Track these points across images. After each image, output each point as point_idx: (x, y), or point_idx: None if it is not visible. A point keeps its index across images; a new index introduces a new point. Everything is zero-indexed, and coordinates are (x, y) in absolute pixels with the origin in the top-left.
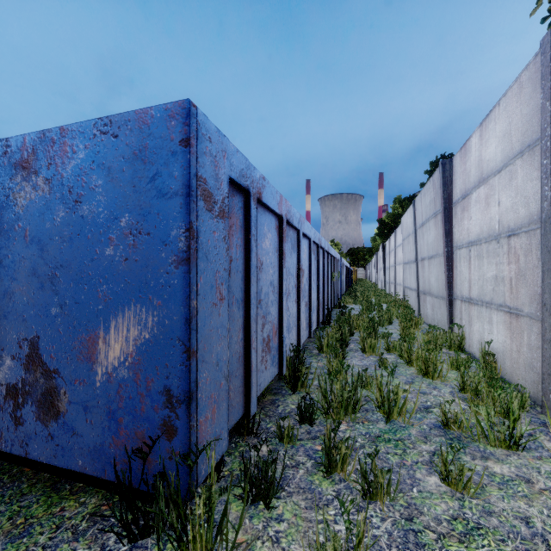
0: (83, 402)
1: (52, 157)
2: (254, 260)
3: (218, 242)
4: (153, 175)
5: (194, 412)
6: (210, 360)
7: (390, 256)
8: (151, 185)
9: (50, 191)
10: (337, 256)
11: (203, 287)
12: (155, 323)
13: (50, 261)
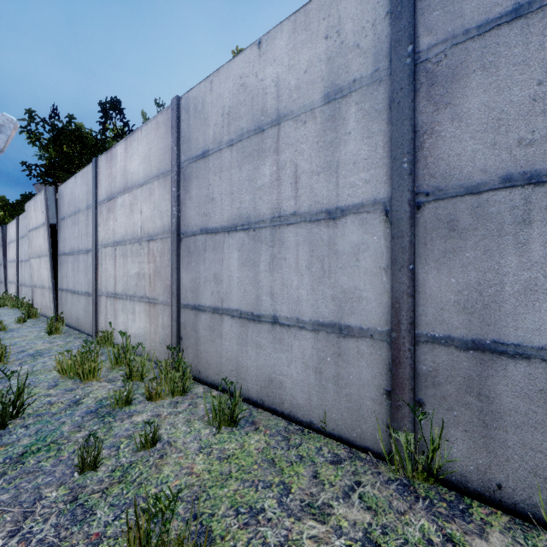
0: None
1: None
2: None
3: None
4: None
5: None
6: None
7: None
8: None
9: None
10: None
11: None
12: None
13: None
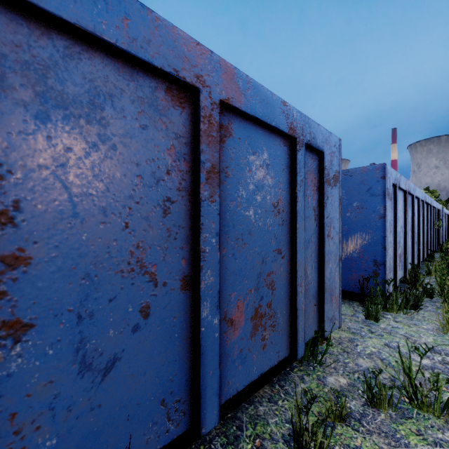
0: None
1: None
2: (397, 215)
3: (390, 210)
4: (368, 189)
5: (386, 269)
6: (388, 253)
7: None
8: (367, 192)
9: None
10: (438, 207)
11: (387, 226)
12: (369, 238)
13: None
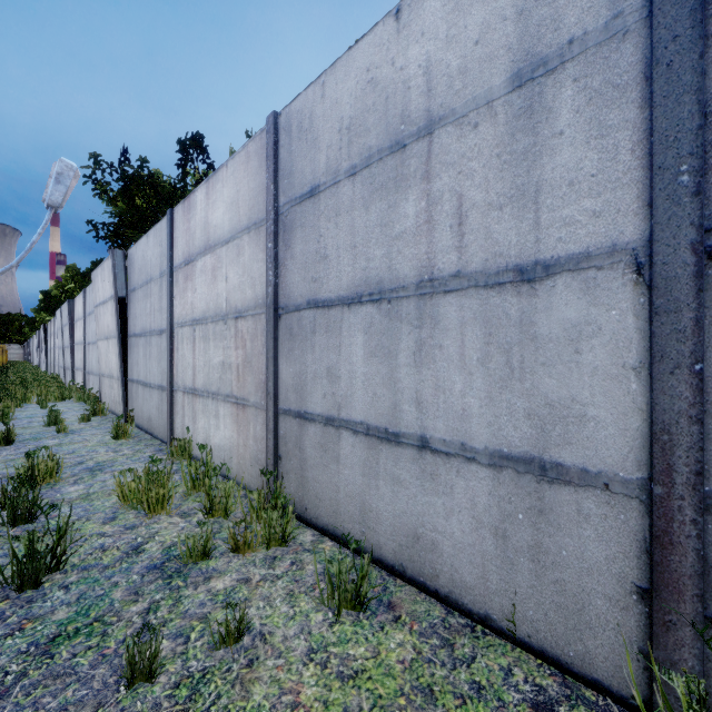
0: None
1: None
2: None
3: None
4: None
5: None
6: None
7: (52, 338)
8: None
9: None
10: None
11: None
12: None
13: None
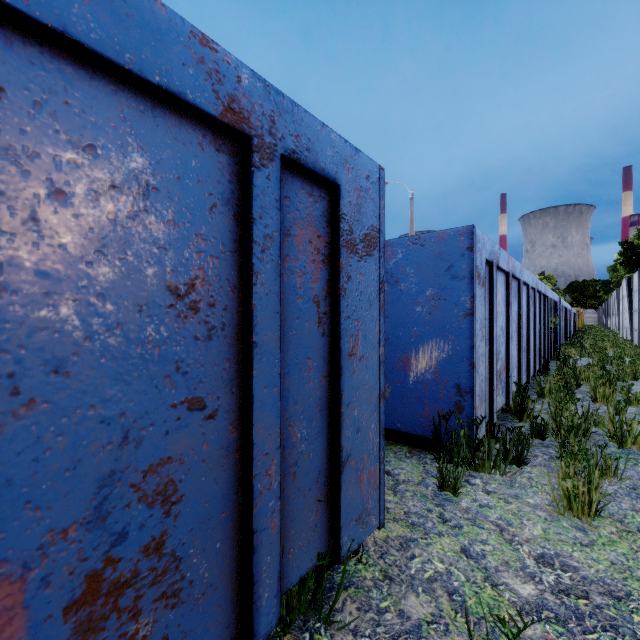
0: (401, 392)
1: None
2: (495, 311)
3: (481, 302)
4: (448, 267)
5: (474, 400)
6: (479, 373)
7: (639, 294)
8: (447, 273)
9: None
10: (554, 298)
11: (477, 330)
12: (449, 349)
13: None
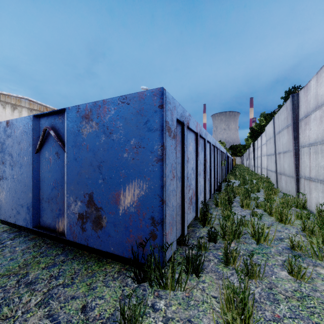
0: (113, 222)
1: (99, 113)
2: (186, 157)
3: (172, 150)
4: (146, 121)
5: (164, 228)
6: (170, 205)
7: (258, 150)
8: (145, 126)
9: (98, 128)
10: (224, 151)
11: (167, 172)
12: (147, 187)
13: (98, 159)
